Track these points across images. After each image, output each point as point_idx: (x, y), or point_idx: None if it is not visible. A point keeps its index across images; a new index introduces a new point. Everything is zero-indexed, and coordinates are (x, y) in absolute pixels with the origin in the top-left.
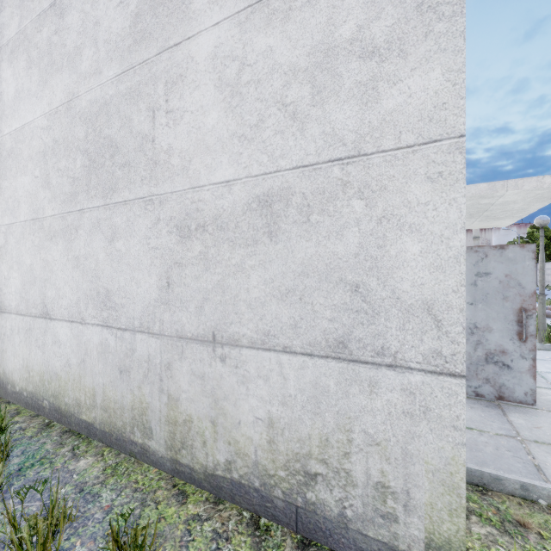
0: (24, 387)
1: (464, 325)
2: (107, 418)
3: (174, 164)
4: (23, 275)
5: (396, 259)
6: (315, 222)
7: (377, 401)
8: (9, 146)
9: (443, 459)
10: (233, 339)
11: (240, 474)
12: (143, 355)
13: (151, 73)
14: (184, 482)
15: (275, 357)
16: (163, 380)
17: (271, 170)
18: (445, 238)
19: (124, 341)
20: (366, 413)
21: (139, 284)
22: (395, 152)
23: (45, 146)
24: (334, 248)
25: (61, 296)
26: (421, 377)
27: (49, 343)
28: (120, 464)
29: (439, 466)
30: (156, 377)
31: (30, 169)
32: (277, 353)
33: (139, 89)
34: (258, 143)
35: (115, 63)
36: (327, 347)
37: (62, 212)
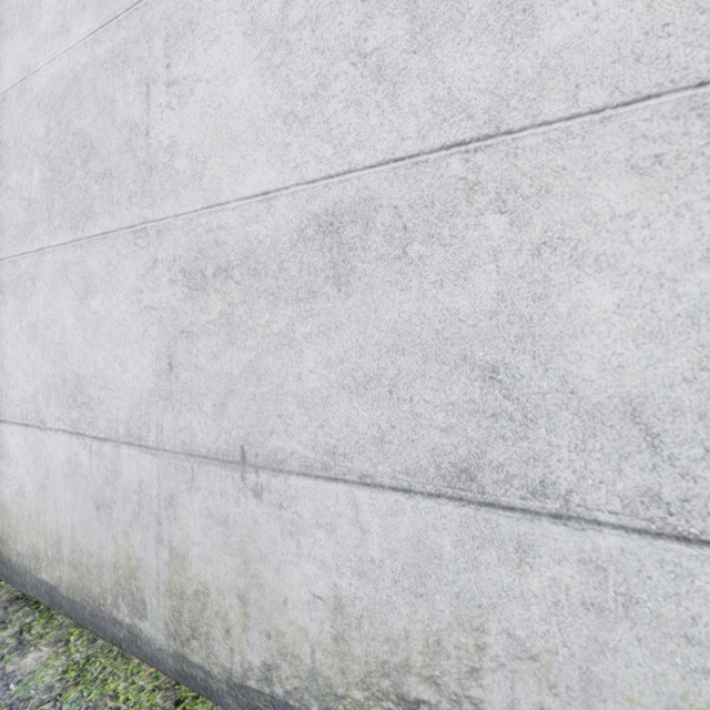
0: None
1: (707, 445)
2: (77, 581)
3: (179, 170)
4: None
5: (569, 320)
6: (417, 257)
7: (532, 580)
8: None
9: (664, 696)
10: (275, 460)
11: (287, 690)
12: (131, 481)
13: (144, 23)
14: (195, 694)
15: (347, 493)
16: (162, 524)
17: (339, 170)
18: (668, 280)
19: (103, 458)
20: (511, 600)
21: (126, 367)
22: (567, 124)
23: None
24: (451, 302)
25: (11, 385)
26: (619, 540)
27: None
28: (94, 660)
29: (655, 709)
30: (151, 518)
31: None
32: (350, 486)
33: (126, 50)
34: (317, 124)
35: (90, 12)
36: (438, 478)
37: (13, 254)
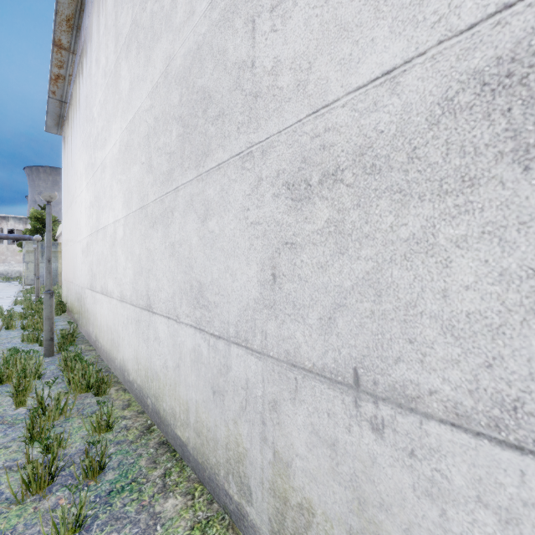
0: (135, 379)
1: None
2: (199, 446)
3: (282, 86)
4: (134, 265)
5: None
6: None
7: None
8: (126, 140)
9: None
10: (403, 394)
11: None
12: (239, 377)
13: None
14: None
15: None
16: (266, 425)
17: None
18: None
19: (217, 352)
20: None
21: (235, 276)
22: None
23: (148, 128)
24: None
25: (160, 288)
26: None
27: (151, 338)
28: (212, 523)
29: None
30: (256, 416)
31: (139, 156)
32: None
33: (235, 1)
34: None
35: None
36: None
37: (161, 195)
